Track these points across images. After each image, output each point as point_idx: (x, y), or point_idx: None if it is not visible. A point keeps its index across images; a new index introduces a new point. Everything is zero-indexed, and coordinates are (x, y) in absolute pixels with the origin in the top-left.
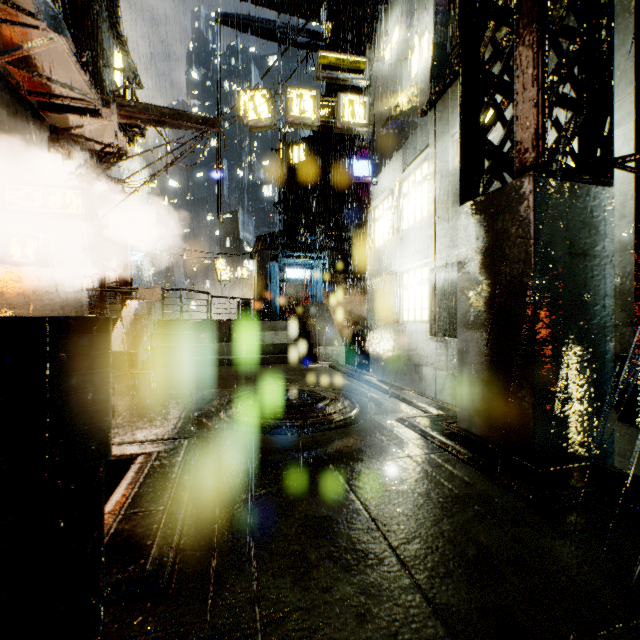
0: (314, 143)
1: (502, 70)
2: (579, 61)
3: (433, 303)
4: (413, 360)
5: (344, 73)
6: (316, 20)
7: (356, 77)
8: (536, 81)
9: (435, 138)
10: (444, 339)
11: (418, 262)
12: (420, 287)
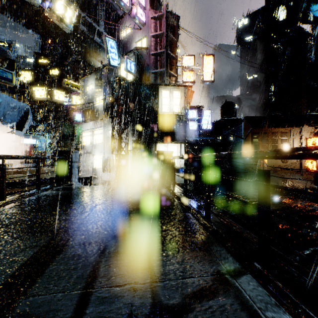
0: (35, 74)
1: (117, 138)
2: (125, 139)
3: (104, 164)
4: (98, 178)
5: (73, 88)
6: (49, 39)
7: (77, 90)
8: (120, 143)
9: (104, 127)
10: (106, 173)
11: (99, 154)
12: (100, 160)
